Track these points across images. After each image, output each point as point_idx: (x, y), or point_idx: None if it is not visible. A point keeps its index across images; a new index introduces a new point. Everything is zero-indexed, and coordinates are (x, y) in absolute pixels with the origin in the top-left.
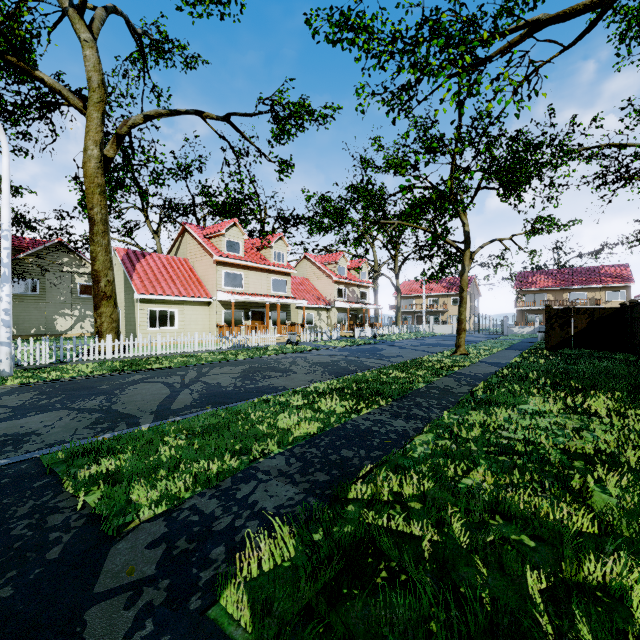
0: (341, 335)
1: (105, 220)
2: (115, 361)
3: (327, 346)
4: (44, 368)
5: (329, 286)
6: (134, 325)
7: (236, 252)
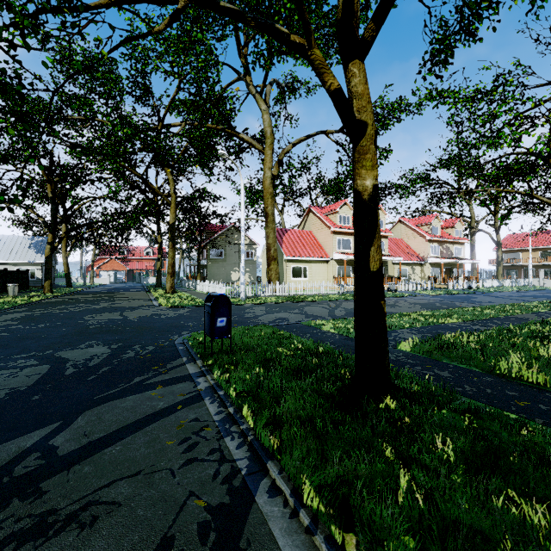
0: (434, 287)
1: (273, 213)
2: (282, 296)
3: (422, 294)
4: (254, 298)
5: (422, 244)
6: (283, 276)
7: (346, 223)
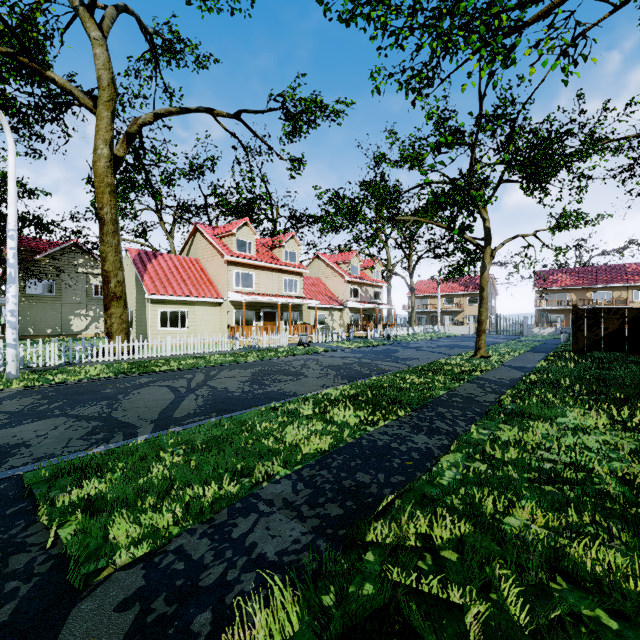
0: (354, 336)
1: (115, 220)
2: (124, 363)
3: (340, 347)
4: (52, 370)
5: (342, 286)
6: (145, 326)
7: (247, 252)
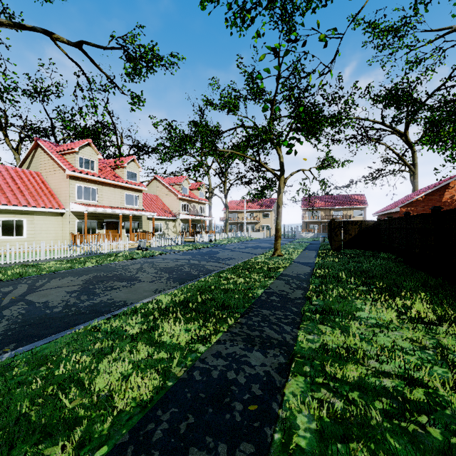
0: (184, 240)
1: None
2: None
3: (173, 250)
4: None
5: (175, 202)
6: None
7: (90, 169)
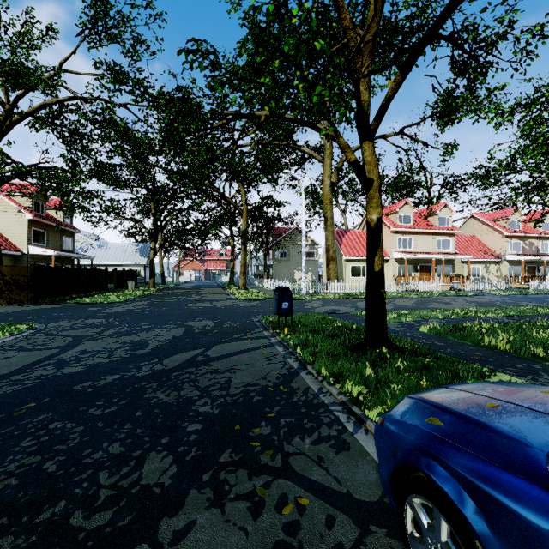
0: (513, 287)
1: (332, 217)
2: (340, 293)
3: (490, 294)
4: (313, 294)
5: (498, 241)
6: (342, 275)
7: (407, 223)
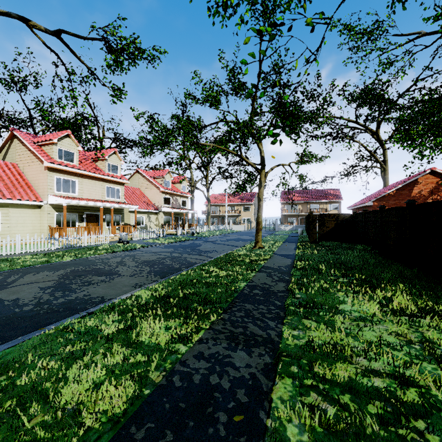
0: (167, 233)
1: None
2: None
3: (155, 243)
4: None
5: (157, 195)
6: None
7: (70, 161)
